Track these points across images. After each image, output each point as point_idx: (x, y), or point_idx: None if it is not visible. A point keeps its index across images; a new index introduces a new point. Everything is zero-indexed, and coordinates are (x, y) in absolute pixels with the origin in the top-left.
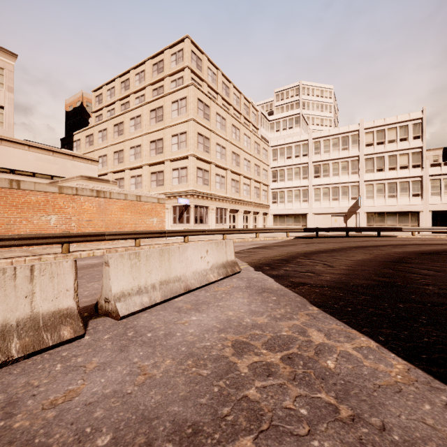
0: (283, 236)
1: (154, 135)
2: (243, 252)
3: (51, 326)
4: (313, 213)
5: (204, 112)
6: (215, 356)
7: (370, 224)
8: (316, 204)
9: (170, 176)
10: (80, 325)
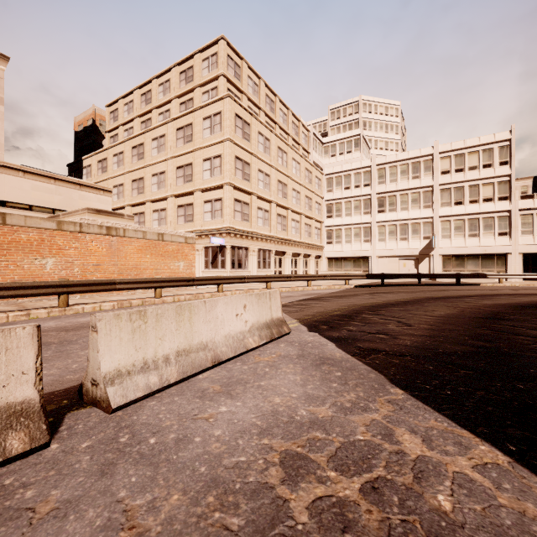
0: (340, 284)
1: (182, 160)
2: (292, 305)
3: None
4: (376, 256)
5: (244, 130)
6: (253, 485)
7: (446, 269)
8: (381, 245)
9: (201, 210)
10: (43, 427)
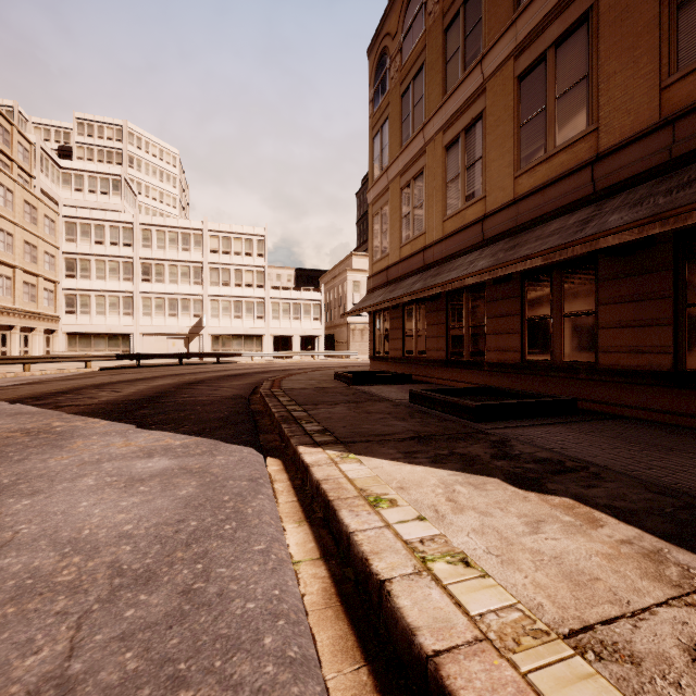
0: (81, 367)
1: None
2: None
3: None
4: (141, 333)
5: None
6: None
7: (216, 349)
8: (146, 320)
9: None
10: None
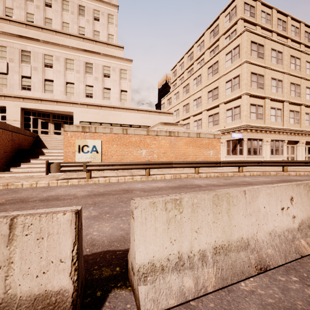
0: None
1: (211, 86)
2: None
3: None
4: None
5: (258, 51)
6: None
7: None
8: None
9: (224, 116)
10: None
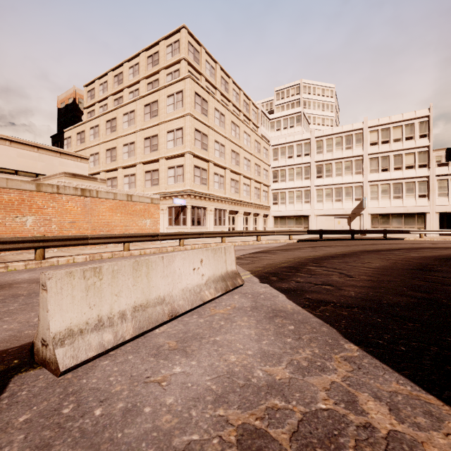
0: (285, 239)
1: (149, 132)
2: (244, 258)
3: None
4: (315, 214)
5: (202, 106)
6: None
7: (375, 226)
8: (319, 205)
9: (165, 175)
10: None
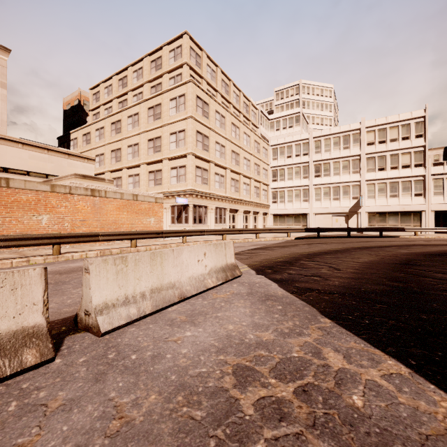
0: (283, 236)
1: (152, 133)
2: (243, 253)
3: (10, 350)
4: (313, 213)
5: (203, 109)
6: (212, 389)
7: (372, 224)
8: (317, 204)
9: (168, 175)
10: (49, 346)
